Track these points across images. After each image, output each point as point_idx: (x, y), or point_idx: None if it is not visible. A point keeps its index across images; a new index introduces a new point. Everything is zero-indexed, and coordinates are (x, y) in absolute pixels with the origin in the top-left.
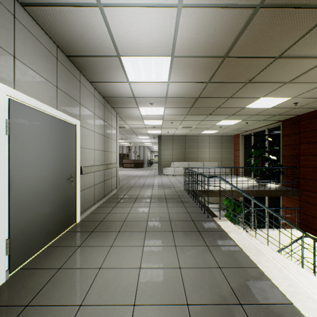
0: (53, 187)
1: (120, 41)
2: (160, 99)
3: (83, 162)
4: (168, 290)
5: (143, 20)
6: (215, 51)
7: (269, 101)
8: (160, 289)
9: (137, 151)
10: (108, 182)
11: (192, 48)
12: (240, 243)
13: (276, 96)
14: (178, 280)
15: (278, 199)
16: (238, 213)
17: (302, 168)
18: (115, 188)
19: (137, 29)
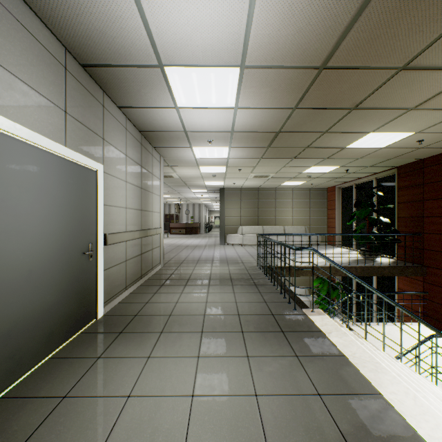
0: (59, 266)
1: (163, 41)
2: (223, 134)
3: (108, 227)
4: (238, 437)
5: (198, 4)
6: (307, 58)
7: (381, 137)
8: (225, 434)
9: (190, 211)
10: (147, 255)
11: (273, 52)
12: (347, 352)
13: (392, 130)
14: (254, 417)
15: (392, 279)
16: (333, 299)
17: (428, 235)
18: (157, 265)
19: (188, 21)
